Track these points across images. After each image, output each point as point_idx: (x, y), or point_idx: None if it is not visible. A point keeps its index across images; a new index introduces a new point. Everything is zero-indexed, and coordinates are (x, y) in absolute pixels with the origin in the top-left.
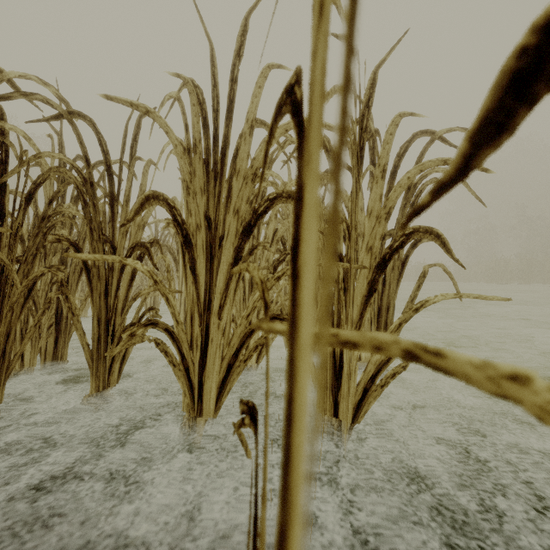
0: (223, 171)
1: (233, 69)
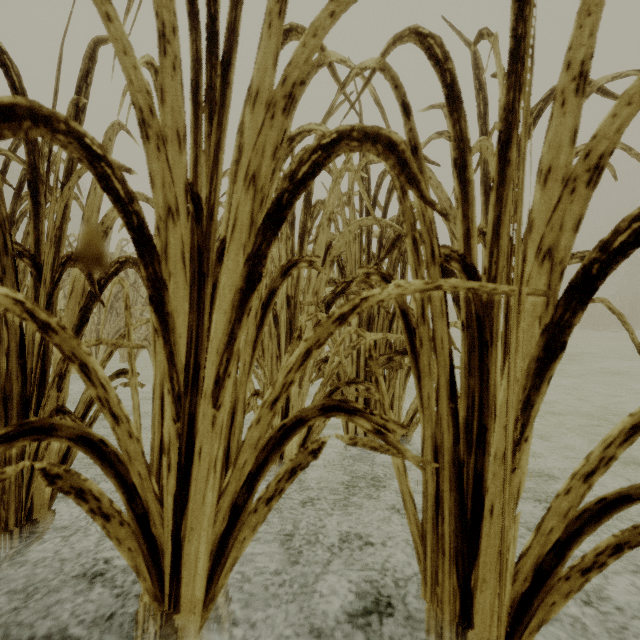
0: (225, 96)
1: None
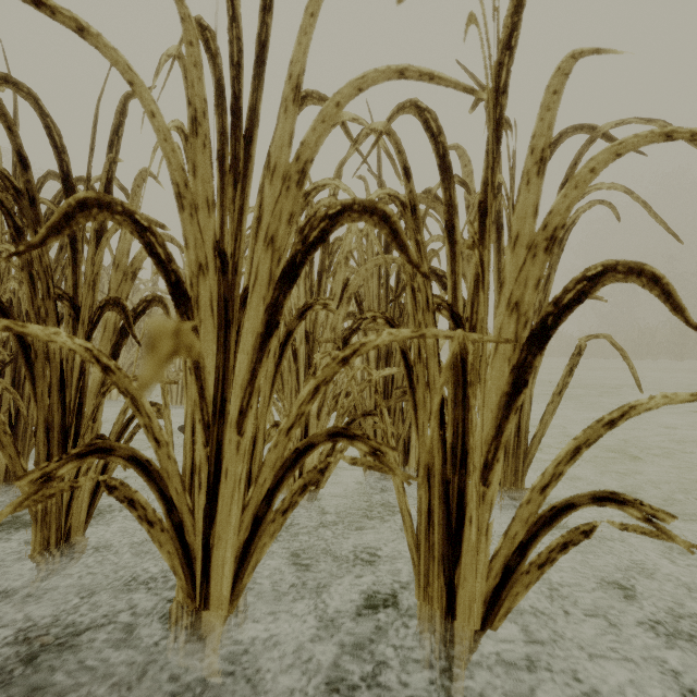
0: (248, 168)
1: None
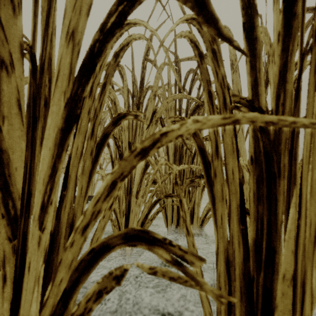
0: None
1: None
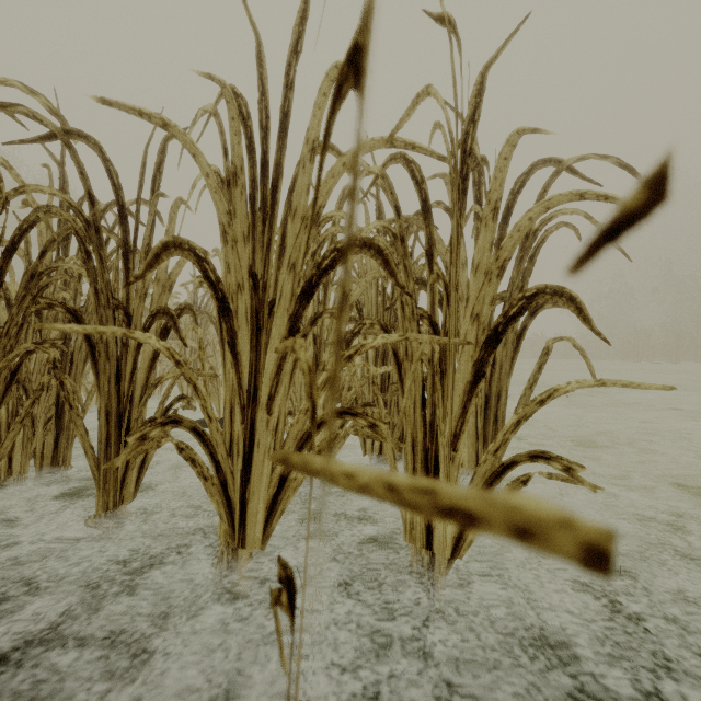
0: (275, 210)
1: (288, 70)
